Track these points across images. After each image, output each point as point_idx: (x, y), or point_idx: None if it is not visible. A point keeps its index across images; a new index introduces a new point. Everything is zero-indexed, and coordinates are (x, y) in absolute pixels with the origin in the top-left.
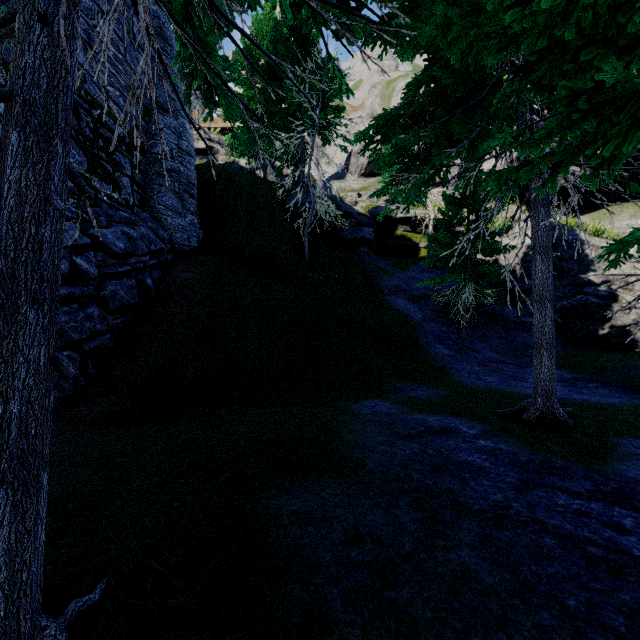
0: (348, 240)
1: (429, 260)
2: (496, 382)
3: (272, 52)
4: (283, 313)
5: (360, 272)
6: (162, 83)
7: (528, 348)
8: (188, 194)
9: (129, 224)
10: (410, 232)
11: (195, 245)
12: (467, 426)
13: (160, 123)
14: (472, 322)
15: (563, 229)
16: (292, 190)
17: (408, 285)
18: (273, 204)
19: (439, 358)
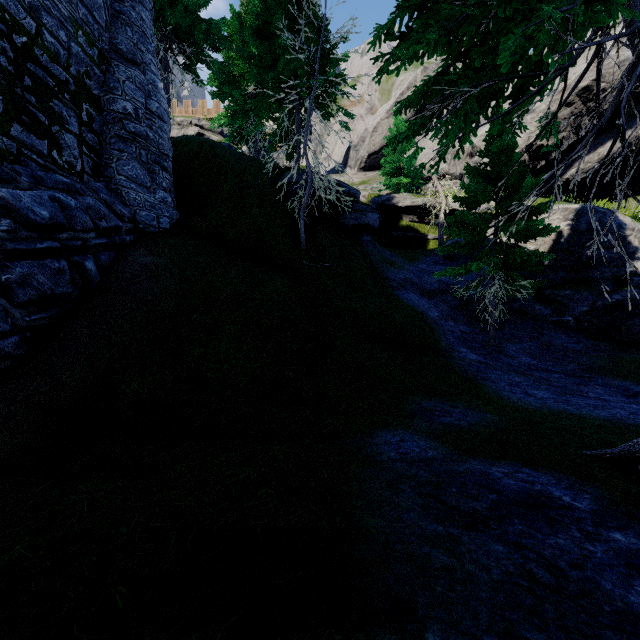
0: (351, 226)
1: (449, 246)
2: (550, 398)
3: (263, 9)
4: (272, 308)
5: (365, 263)
6: (125, 28)
7: (569, 352)
8: (159, 166)
9: (69, 192)
10: (417, 222)
11: (166, 227)
12: (565, 490)
13: (121, 74)
14: (497, 321)
15: (602, 212)
16: (286, 170)
17: (419, 278)
18: (263, 183)
19: (467, 365)
